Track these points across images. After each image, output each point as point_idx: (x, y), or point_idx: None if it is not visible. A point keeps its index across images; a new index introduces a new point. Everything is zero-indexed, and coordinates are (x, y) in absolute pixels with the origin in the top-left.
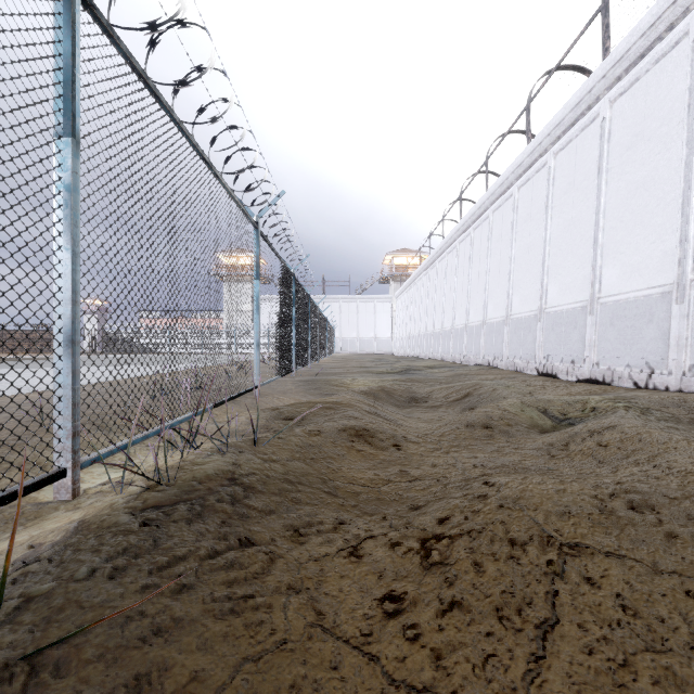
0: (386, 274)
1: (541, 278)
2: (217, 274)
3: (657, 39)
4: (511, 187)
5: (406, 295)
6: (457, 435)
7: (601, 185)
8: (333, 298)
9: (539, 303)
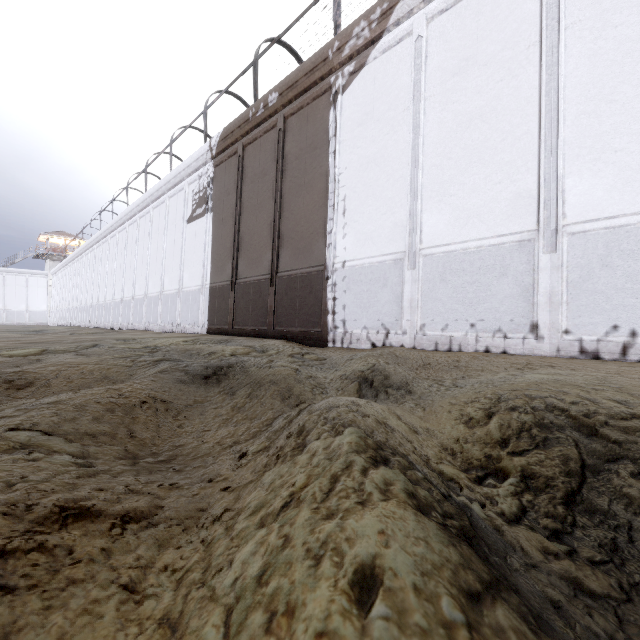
0: (41, 252)
1: (113, 286)
2: None
3: (134, 216)
4: (108, 235)
5: (61, 274)
6: None
7: (126, 256)
8: None
9: (112, 297)
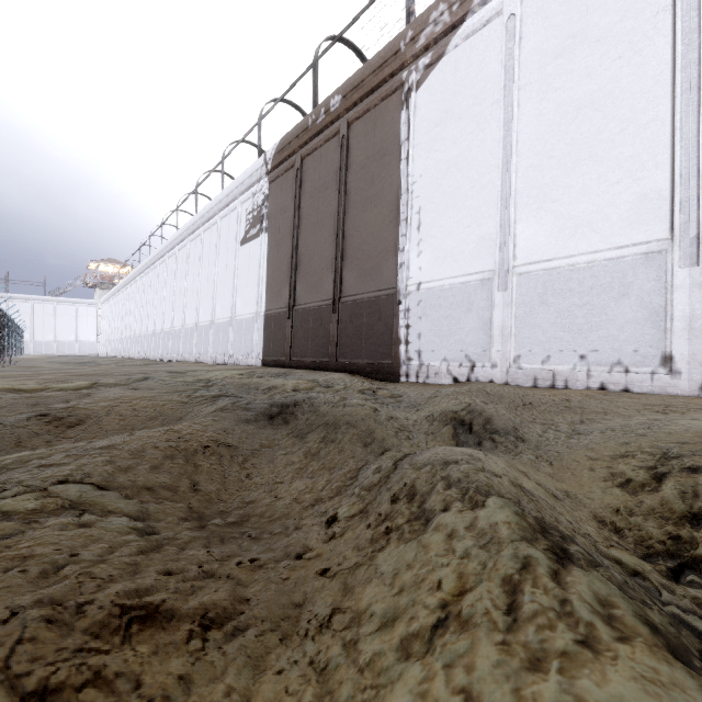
0: (91, 281)
1: (163, 314)
2: None
3: (183, 239)
4: (157, 261)
5: (110, 304)
6: None
7: (175, 282)
8: (22, 298)
9: (162, 326)
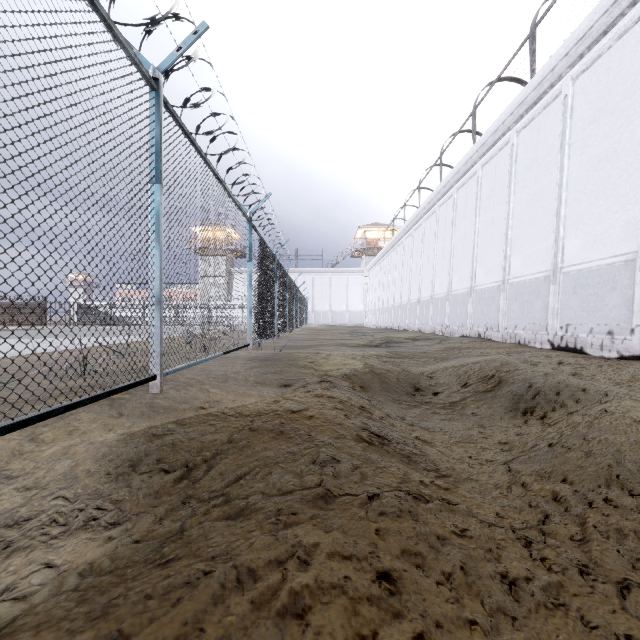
0: (358, 248)
1: (555, 231)
2: (192, 248)
3: None
4: (507, 132)
5: (378, 267)
6: (635, 542)
7: None
8: (306, 271)
9: (552, 261)
